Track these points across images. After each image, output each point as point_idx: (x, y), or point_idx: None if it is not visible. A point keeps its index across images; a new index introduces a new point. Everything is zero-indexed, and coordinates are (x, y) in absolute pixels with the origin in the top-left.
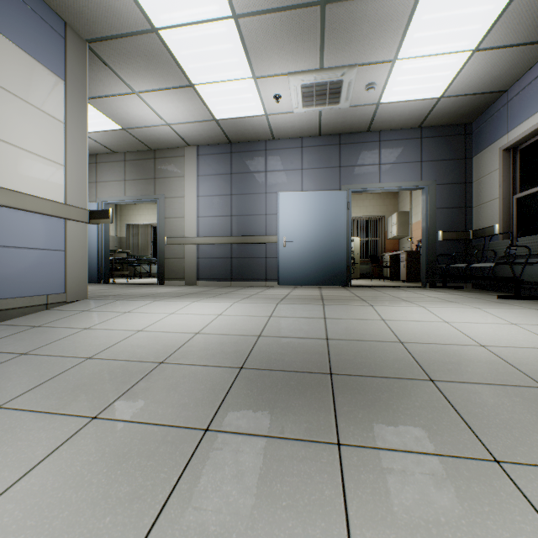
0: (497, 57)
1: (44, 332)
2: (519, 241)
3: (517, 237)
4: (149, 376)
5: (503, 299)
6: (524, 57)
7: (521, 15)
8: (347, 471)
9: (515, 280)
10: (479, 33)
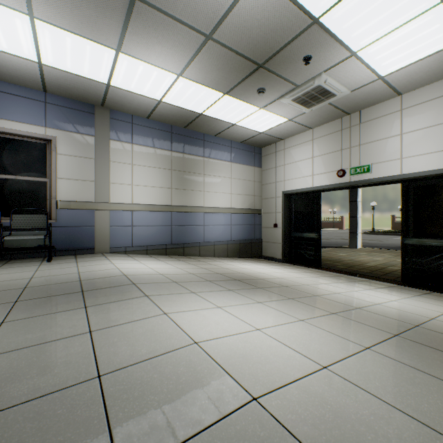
0: (29, 72)
1: (431, 366)
2: (16, 217)
3: (12, 214)
4: (298, 297)
5: (52, 261)
6: (28, 81)
7: (74, 81)
8: (265, 278)
9: (53, 247)
10: (62, 67)
